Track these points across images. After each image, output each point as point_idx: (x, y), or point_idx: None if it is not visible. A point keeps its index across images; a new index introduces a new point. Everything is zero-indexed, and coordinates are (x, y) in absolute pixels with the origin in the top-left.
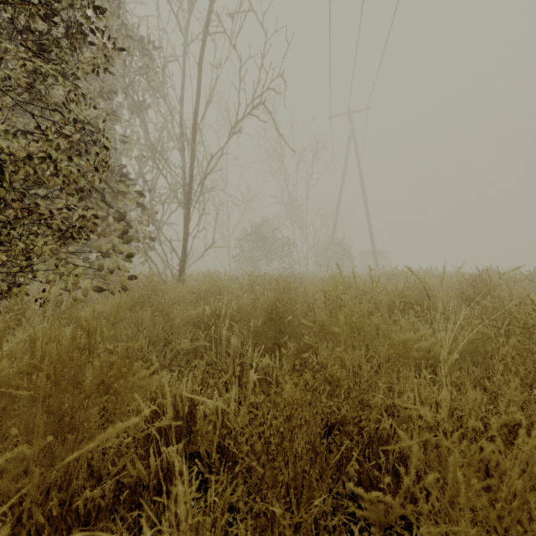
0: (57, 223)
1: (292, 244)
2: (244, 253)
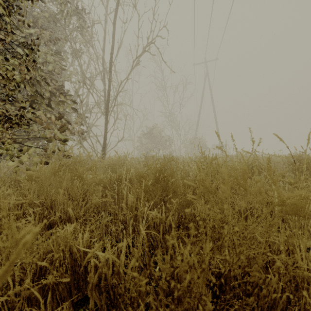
0: (2, 111)
1: (171, 140)
2: (142, 145)
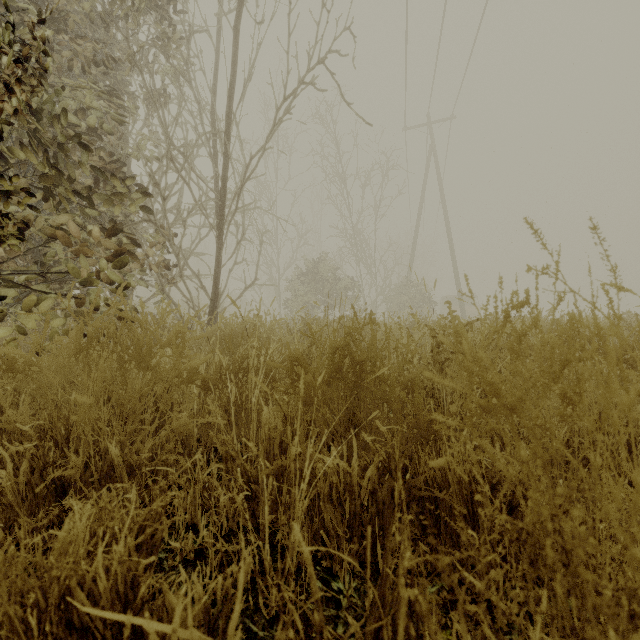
0: None
1: (358, 287)
2: (297, 297)
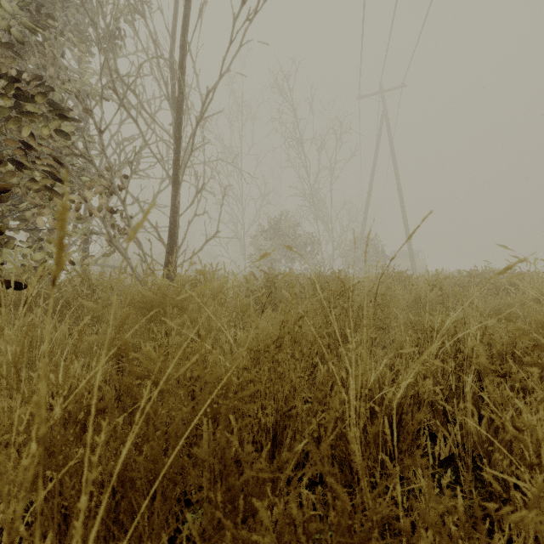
0: None
1: (317, 242)
2: (260, 252)
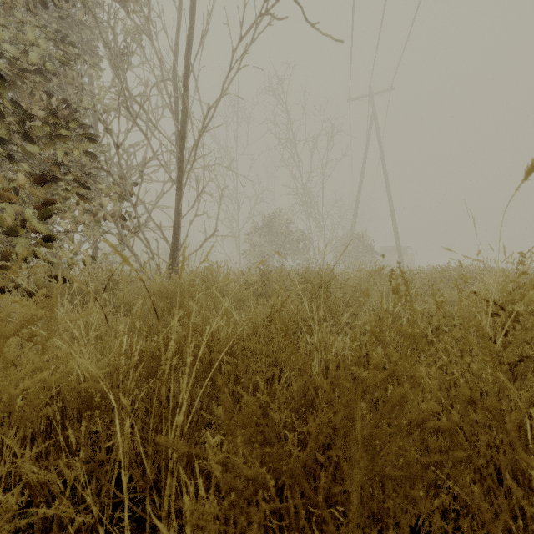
0: None
1: (308, 239)
2: (254, 248)
